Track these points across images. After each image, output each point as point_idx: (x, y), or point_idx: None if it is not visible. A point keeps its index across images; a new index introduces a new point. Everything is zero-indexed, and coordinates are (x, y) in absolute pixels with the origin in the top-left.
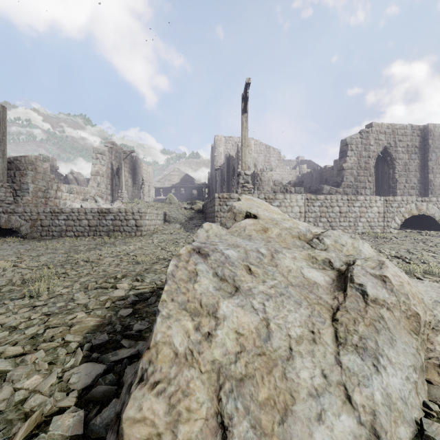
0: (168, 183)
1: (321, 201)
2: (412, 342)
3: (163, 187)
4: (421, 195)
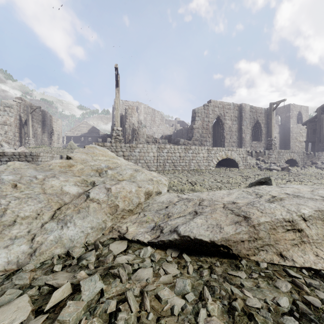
0: (77, 133)
1: (168, 149)
2: (104, 217)
3: (73, 136)
4: (239, 146)
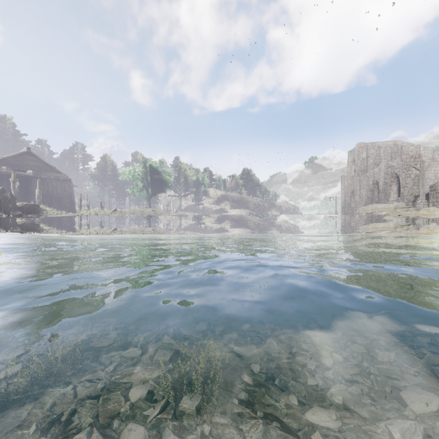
0: None
1: None
2: None
3: None
4: None
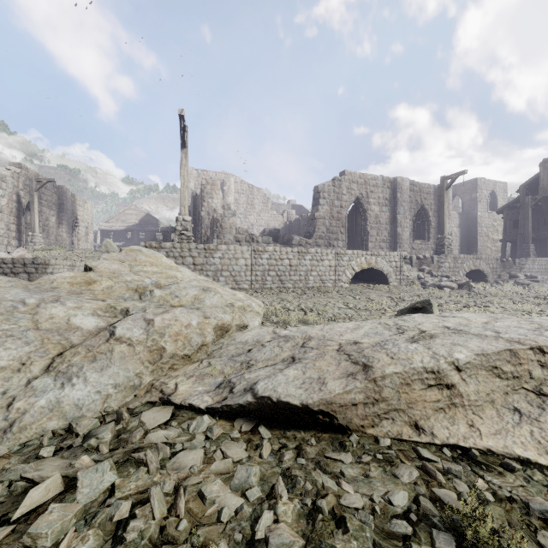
0: (120, 225)
1: (270, 253)
2: (139, 368)
3: (114, 229)
4: (391, 249)
